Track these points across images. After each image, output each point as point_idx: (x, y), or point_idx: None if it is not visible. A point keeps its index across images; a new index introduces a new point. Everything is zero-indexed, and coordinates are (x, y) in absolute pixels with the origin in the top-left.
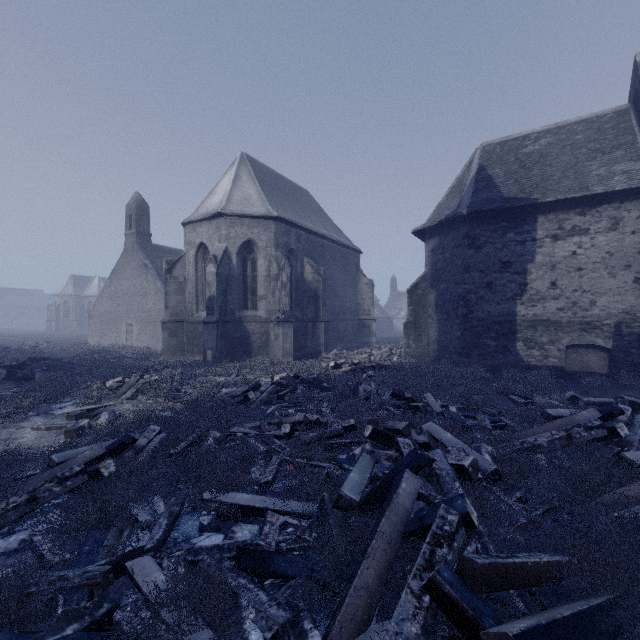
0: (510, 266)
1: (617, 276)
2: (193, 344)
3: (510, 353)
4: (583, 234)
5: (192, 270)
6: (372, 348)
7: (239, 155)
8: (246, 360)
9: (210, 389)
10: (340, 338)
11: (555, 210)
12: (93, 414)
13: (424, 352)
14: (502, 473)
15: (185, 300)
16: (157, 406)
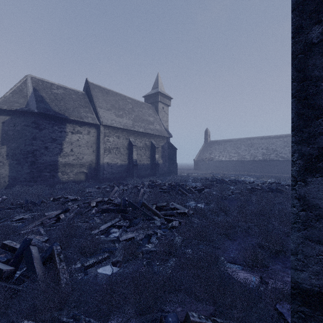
0: (56, 141)
1: (89, 149)
2: None
3: (56, 178)
4: (81, 134)
5: None
6: None
7: None
8: None
9: None
10: None
11: (72, 122)
12: None
13: None
14: None
15: None
16: None
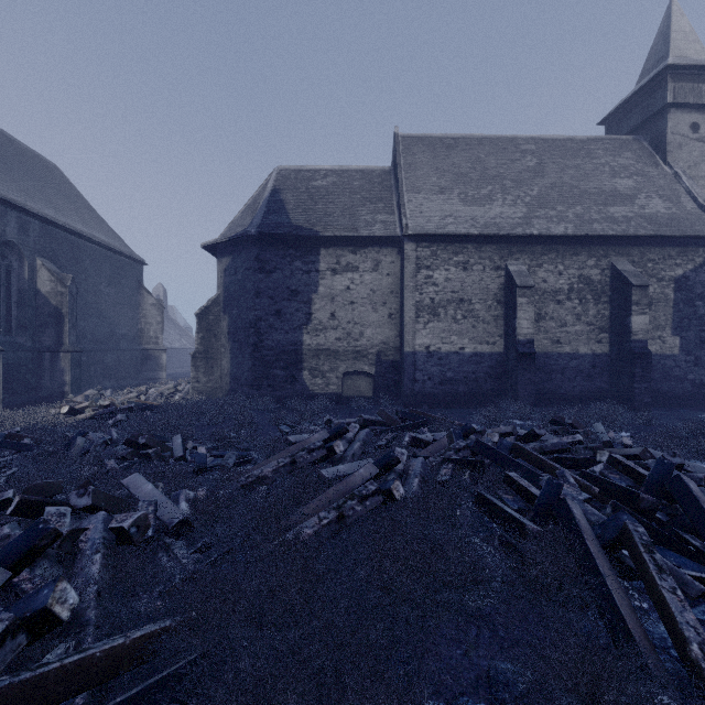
0: (298, 295)
1: (378, 311)
2: None
3: (298, 383)
4: (355, 271)
5: None
6: (155, 385)
7: None
8: None
9: None
10: (109, 374)
11: (334, 245)
12: None
13: (217, 386)
14: (197, 521)
15: None
16: None
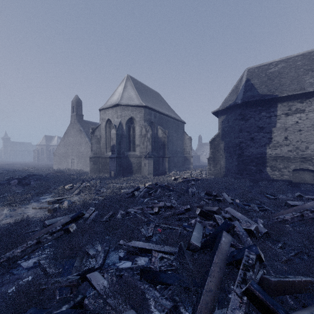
0: (263, 129)
1: None
2: (104, 168)
3: (263, 173)
4: (302, 112)
5: (104, 132)
6: (191, 170)
7: (126, 76)
8: (130, 176)
9: (115, 190)
10: (175, 165)
11: (287, 100)
12: (60, 201)
13: (218, 172)
14: (269, 234)
15: (100, 147)
16: (91, 198)
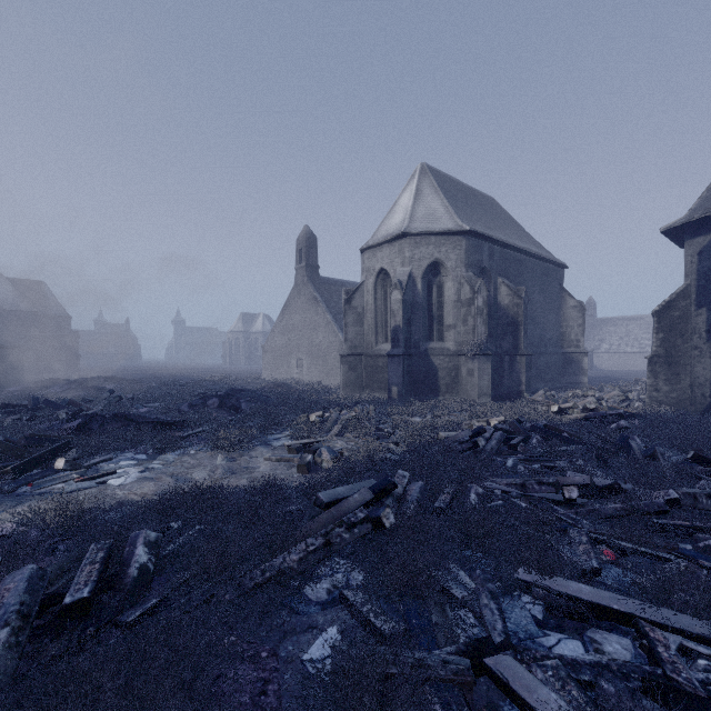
0: None
1: None
2: (372, 379)
3: None
4: None
5: (371, 299)
6: (589, 390)
7: (419, 167)
8: (433, 399)
9: (417, 431)
10: (540, 376)
11: None
12: (313, 449)
13: (683, 398)
14: None
15: (363, 332)
16: (376, 446)
